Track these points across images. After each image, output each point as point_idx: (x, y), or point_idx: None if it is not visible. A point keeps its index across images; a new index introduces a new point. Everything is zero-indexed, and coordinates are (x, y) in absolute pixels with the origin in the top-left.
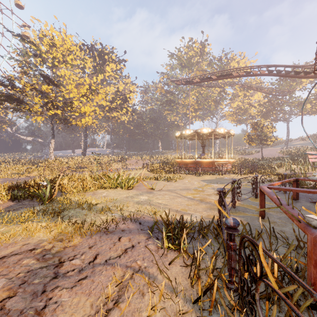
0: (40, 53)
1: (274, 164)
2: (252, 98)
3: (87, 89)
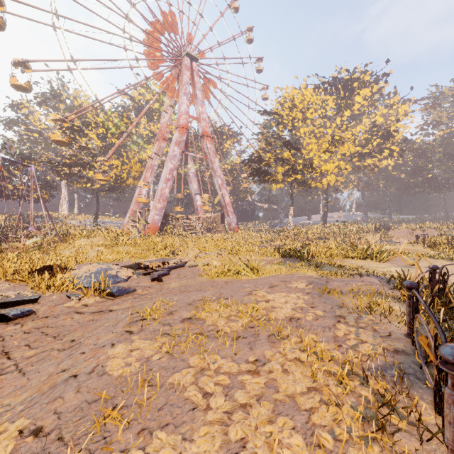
0: (282, 120)
1: None
2: None
3: (329, 142)
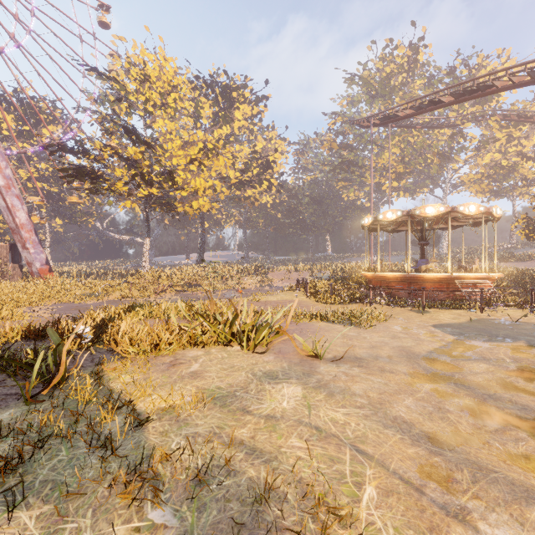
0: (126, 94)
1: None
2: (528, 142)
3: (201, 149)
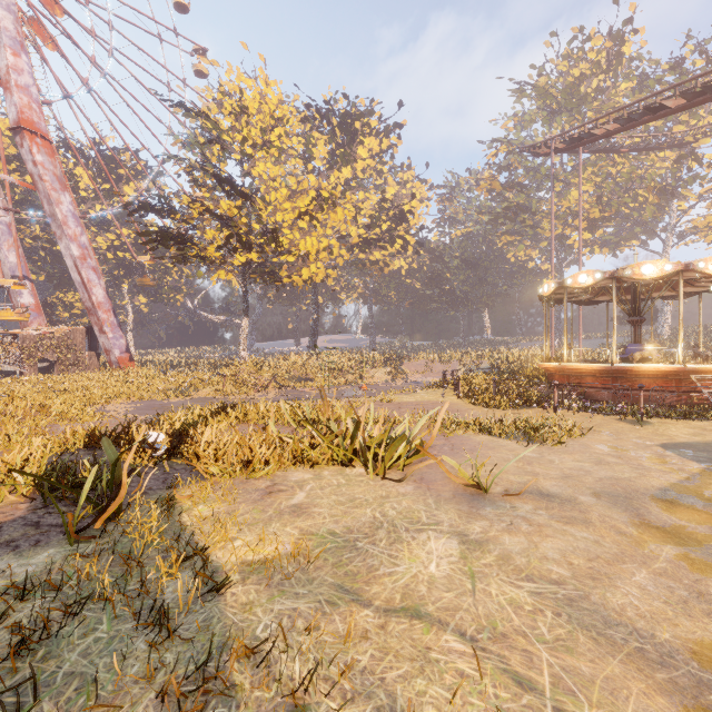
0: (219, 134)
1: None
2: None
3: (312, 199)
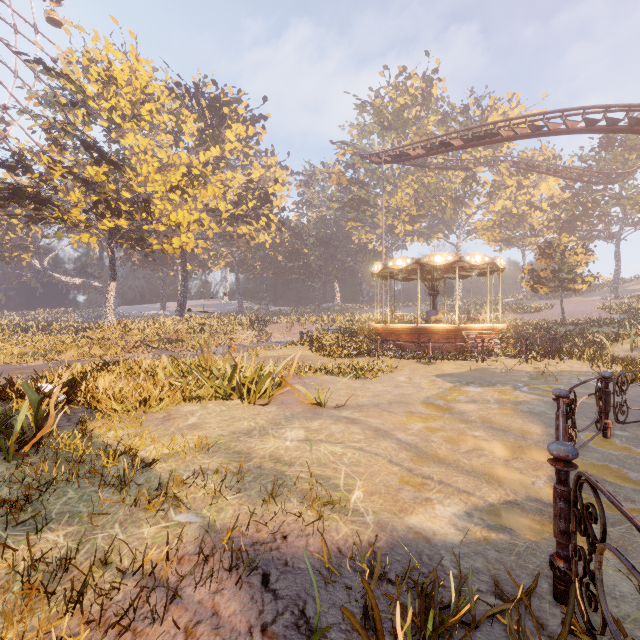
0: (84, 98)
1: (598, 334)
2: (536, 191)
3: (184, 174)
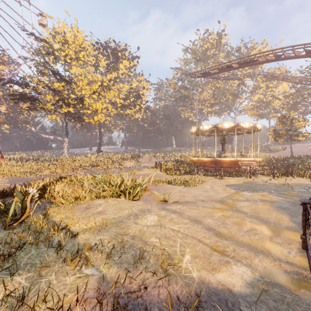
0: (53, 50)
1: None
2: (276, 89)
3: (99, 85)
